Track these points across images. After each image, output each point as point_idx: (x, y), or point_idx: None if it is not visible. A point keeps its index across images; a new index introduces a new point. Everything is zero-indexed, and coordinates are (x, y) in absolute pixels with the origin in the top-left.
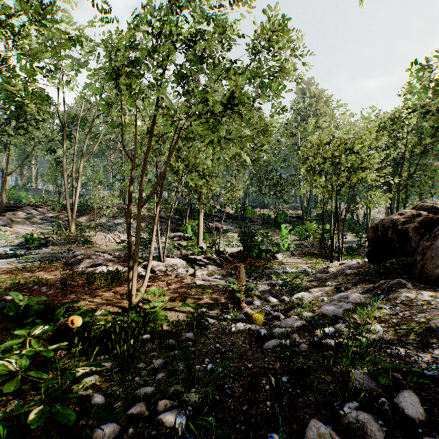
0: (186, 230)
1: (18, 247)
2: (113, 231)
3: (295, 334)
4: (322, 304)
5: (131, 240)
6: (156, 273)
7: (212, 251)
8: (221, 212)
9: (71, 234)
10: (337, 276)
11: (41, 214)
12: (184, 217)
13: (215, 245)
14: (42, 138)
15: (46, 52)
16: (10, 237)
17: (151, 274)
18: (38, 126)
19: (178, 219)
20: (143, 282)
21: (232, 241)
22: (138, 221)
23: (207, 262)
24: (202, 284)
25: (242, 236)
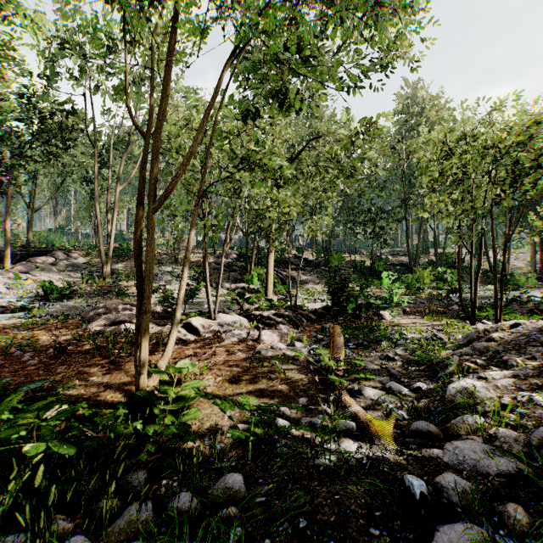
0: (251, 279)
1: (35, 298)
2: (158, 281)
3: (516, 506)
4: (539, 413)
5: (142, 275)
6: (201, 335)
7: (286, 305)
8: (297, 258)
9: (105, 283)
10: (521, 346)
11: (73, 260)
12: (249, 263)
13: (290, 297)
14: (73, 166)
15: (74, 51)
16: (30, 287)
17: (195, 336)
18: (68, 150)
19: (241, 267)
20: (163, 351)
21: (313, 295)
22: (150, 238)
23: (279, 320)
24: (269, 354)
25: (330, 283)
